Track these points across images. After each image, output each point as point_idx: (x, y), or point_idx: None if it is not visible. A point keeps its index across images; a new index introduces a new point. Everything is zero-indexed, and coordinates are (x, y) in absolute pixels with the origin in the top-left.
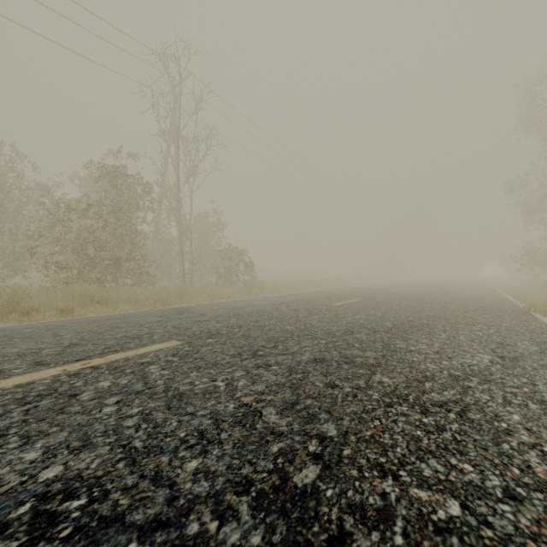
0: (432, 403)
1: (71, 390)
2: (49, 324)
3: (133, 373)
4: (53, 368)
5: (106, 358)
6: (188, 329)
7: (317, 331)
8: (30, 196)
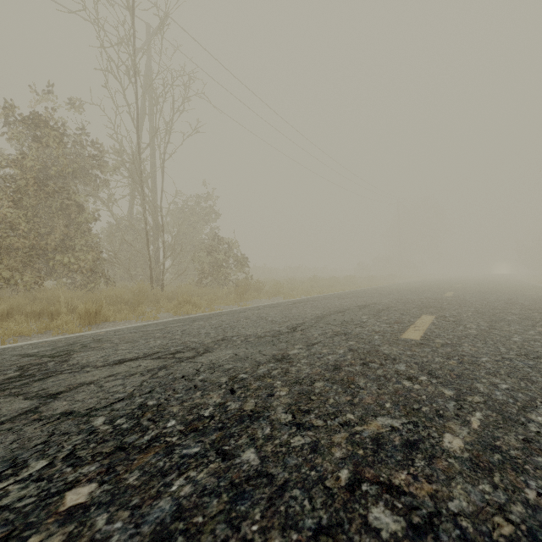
0: None
1: None
2: None
3: None
4: None
5: None
6: None
7: None
8: None
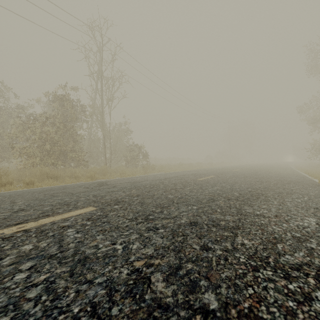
0: (289, 267)
1: None
2: (14, 193)
3: (53, 236)
4: None
5: (38, 222)
6: (103, 197)
7: (190, 199)
8: (12, 113)
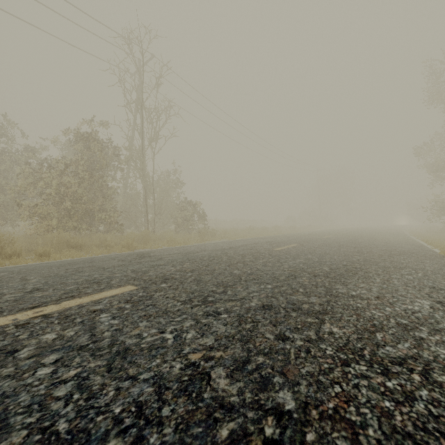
0: (390, 360)
1: (12, 344)
2: (24, 267)
3: (82, 323)
4: (4, 317)
5: (60, 305)
6: (145, 273)
7: (262, 275)
8: (18, 157)
